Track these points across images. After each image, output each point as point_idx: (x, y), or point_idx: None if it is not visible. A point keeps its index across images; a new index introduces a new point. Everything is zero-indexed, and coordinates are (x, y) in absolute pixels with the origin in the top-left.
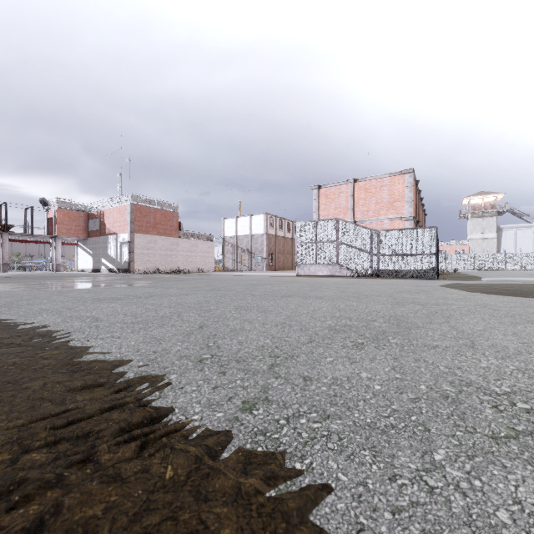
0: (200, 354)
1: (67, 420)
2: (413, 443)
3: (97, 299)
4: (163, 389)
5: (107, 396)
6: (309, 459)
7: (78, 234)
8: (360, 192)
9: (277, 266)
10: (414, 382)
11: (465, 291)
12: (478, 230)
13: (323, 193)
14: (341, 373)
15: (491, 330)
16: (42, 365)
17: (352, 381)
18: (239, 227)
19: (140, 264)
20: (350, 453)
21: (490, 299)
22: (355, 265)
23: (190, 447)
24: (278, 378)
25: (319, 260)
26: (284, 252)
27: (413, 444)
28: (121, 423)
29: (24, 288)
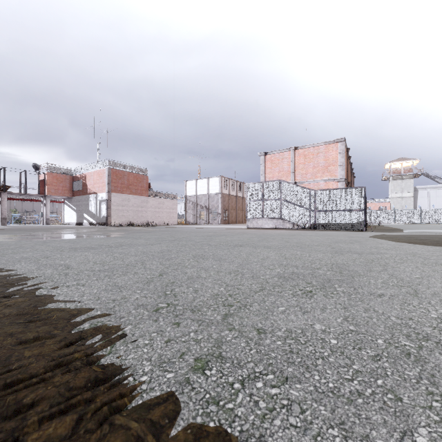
0: (157, 302)
1: (4, 382)
2: (387, 418)
3: (73, 248)
4: (115, 342)
5: (55, 352)
6: (269, 441)
7: (65, 194)
8: (299, 158)
9: (230, 220)
10: (370, 335)
11: (393, 241)
12: (398, 190)
13: (268, 159)
14: (295, 324)
15: (428, 278)
16: (2, 314)
17: (307, 334)
18: (198, 187)
19: (116, 219)
20: (316, 432)
21: (417, 249)
22: (295, 219)
23: (132, 423)
24: (232, 330)
25: (266, 215)
26: (236, 208)
27: (387, 419)
28: (61, 388)
29: (14, 238)
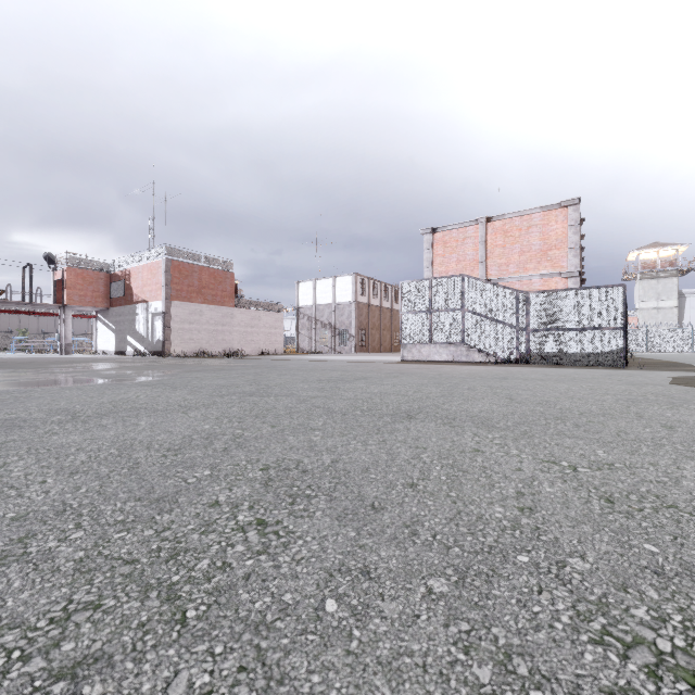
0: None
1: None
2: None
3: None
4: None
5: None
6: None
7: (97, 303)
8: (495, 236)
9: (370, 347)
10: None
11: None
12: (651, 297)
13: (439, 240)
14: None
15: None
16: None
17: None
18: (318, 293)
19: (179, 344)
20: None
21: None
22: (490, 346)
23: None
24: None
25: (436, 338)
26: (379, 327)
27: None
28: None
29: None
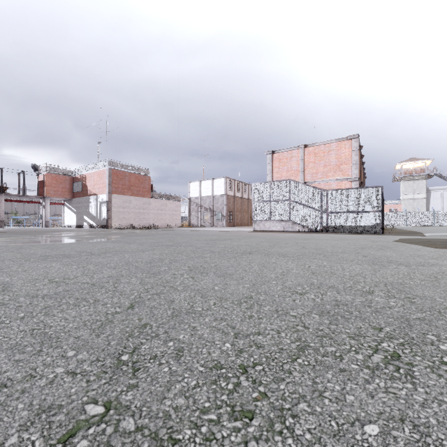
0: (86, 398)
1: None
2: None
3: (45, 256)
4: None
5: None
6: None
7: (64, 195)
8: (309, 156)
9: (235, 223)
10: None
11: (429, 247)
12: (409, 191)
13: (276, 158)
14: None
15: None
16: None
17: None
18: (202, 189)
19: (117, 221)
20: None
21: None
22: (305, 221)
23: None
24: None
25: (274, 217)
26: (241, 210)
27: None
28: None
29: None
